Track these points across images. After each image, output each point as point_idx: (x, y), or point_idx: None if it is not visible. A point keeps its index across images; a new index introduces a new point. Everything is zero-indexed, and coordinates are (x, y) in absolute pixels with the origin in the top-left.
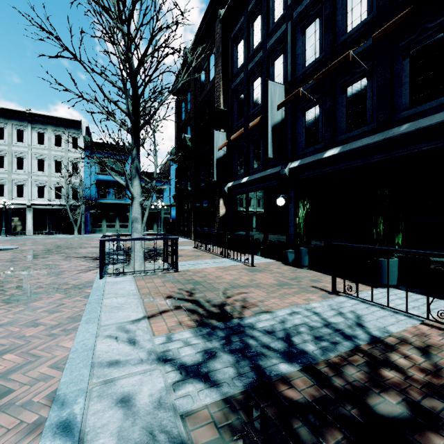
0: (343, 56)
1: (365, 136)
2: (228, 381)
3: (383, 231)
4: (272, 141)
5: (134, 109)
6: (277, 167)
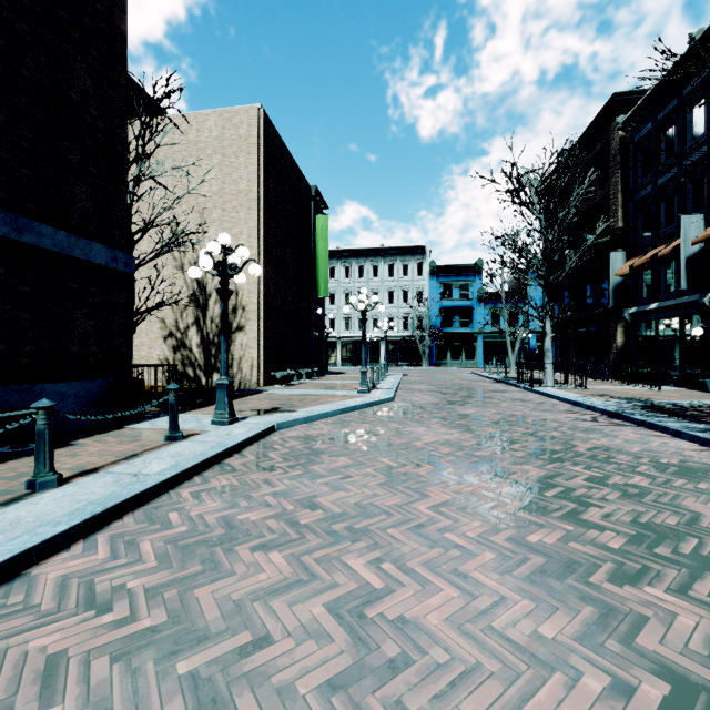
0: None
1: None
2: (639, 404)
3: None
4: (686, 273)
5: (547, 270)
6: (695, 295)
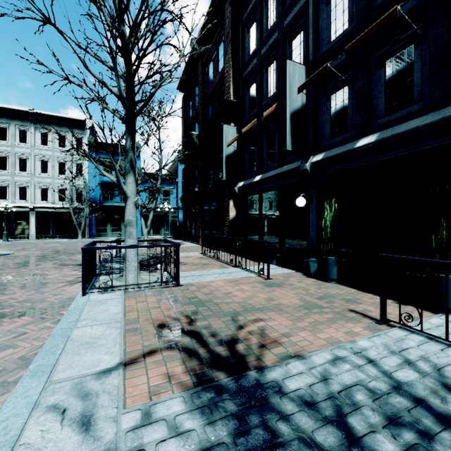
0: (387, 14)
1: (411, 118)
2: None
3: (445, 238)
4: (291, 131)
5: (128, 92)
6: (295, 162)
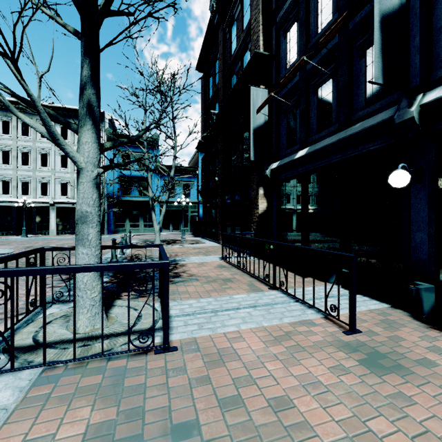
0: None
1: None
2: None
3: None
4: (381, 49)
5: None
6: (378, 114)
